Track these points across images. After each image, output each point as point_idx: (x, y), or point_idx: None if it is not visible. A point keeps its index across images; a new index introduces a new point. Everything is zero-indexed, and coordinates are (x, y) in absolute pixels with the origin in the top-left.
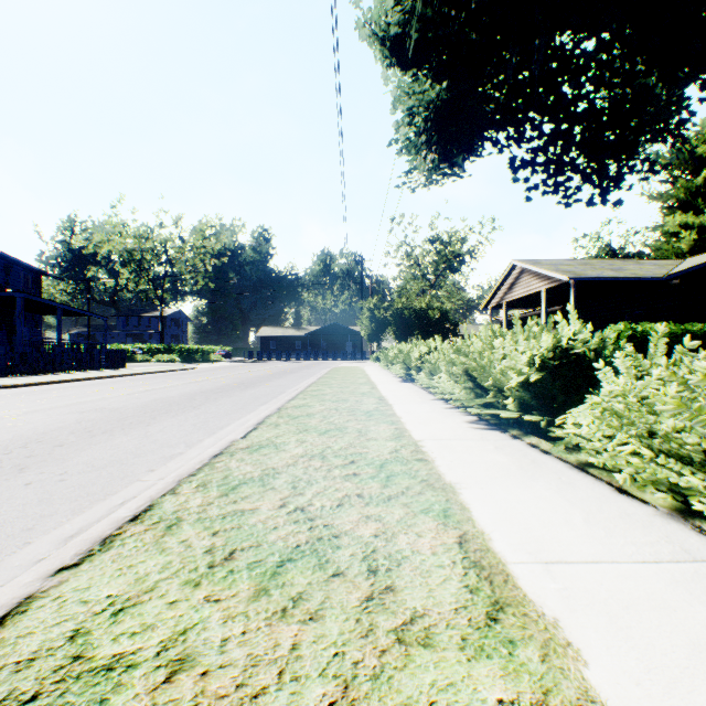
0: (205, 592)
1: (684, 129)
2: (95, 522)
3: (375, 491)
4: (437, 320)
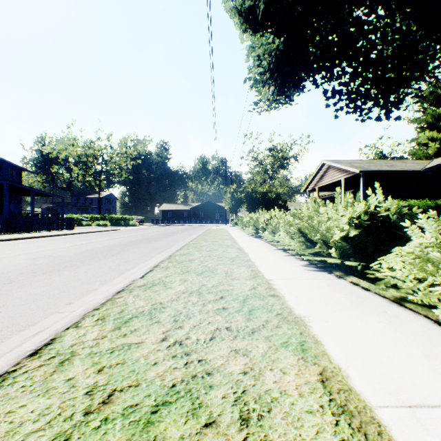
0: None
1: (437, 72)
2: (7, 352)
3: (241, 324)
4: (273, 199)
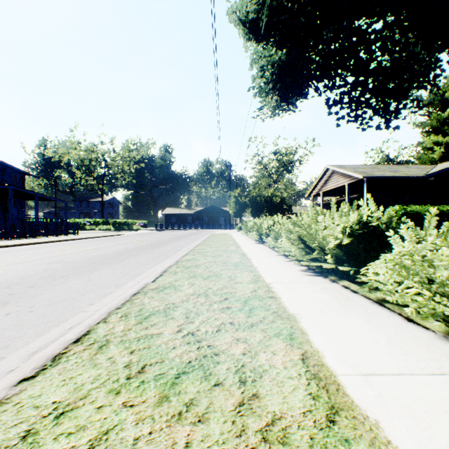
0: (123, 399)
1: (438, 80)
2: (51, 342)
3: (242, 320)
4: (278, 203)
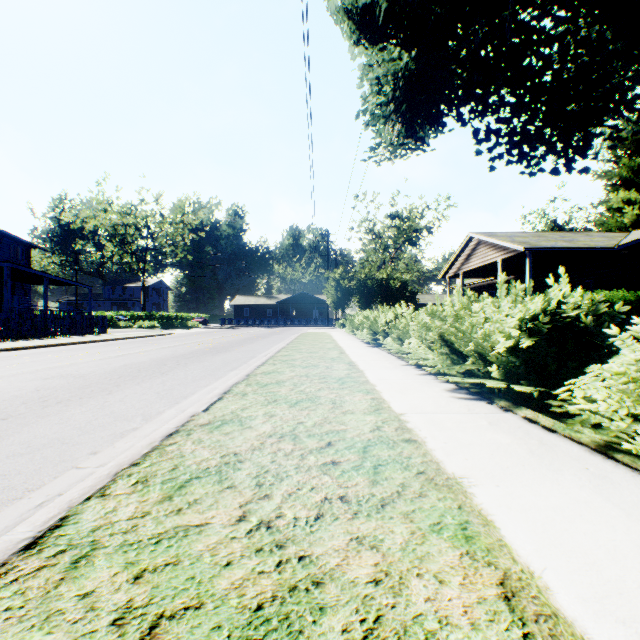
0: None
1: (639, 104)
2: None
3: (363, 491)
4: (397, 289)
